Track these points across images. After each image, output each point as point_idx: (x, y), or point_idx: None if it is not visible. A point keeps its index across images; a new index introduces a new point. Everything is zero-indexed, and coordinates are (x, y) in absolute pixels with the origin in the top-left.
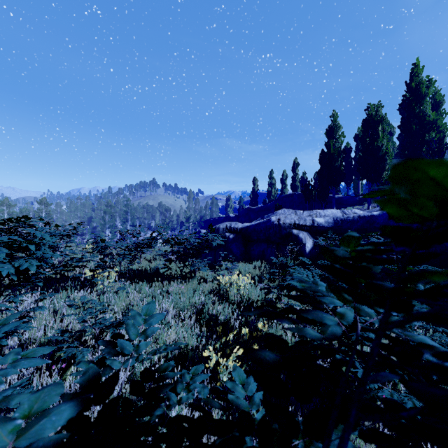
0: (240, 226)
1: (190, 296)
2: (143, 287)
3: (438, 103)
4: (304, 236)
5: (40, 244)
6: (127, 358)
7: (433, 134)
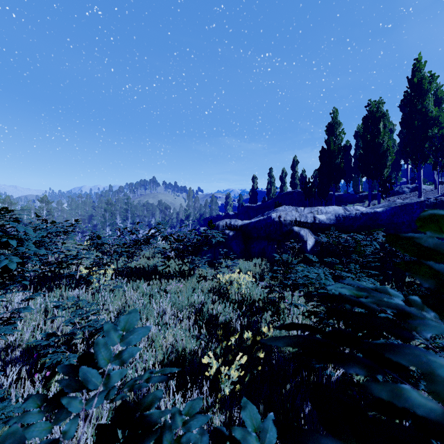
0: (240, 223)
1: (188, 295)
2: (141, 285)
3: (440, 100)
4: (305, 233)
5: (23, 239)
6: (93, 394)
7: (436, 130)
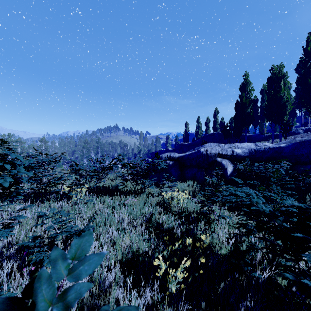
0: (177, 155)
1: (141, 207)
2: (106, 199)
3: None
4: (226, 162)
5: (16, 164)
6: None
7: None
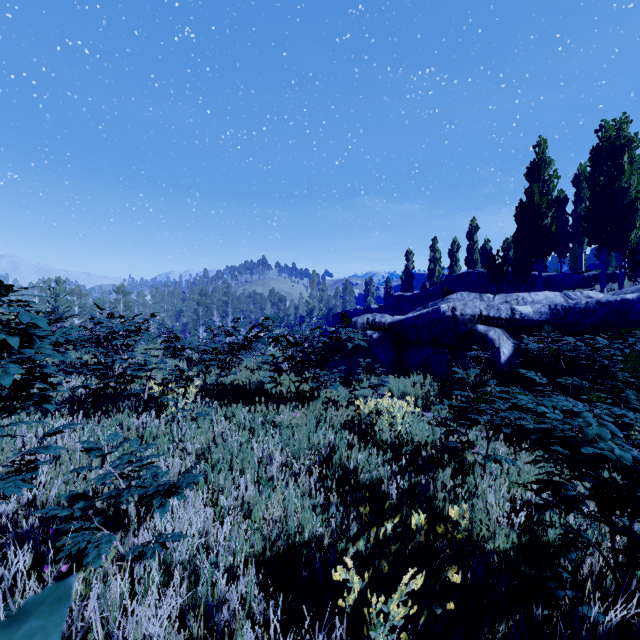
0: (389, 320)
1: (310, 430)
2: (238, 412)
3: None
4: (497, 335)
5: (33, 336)
6: None
7: None
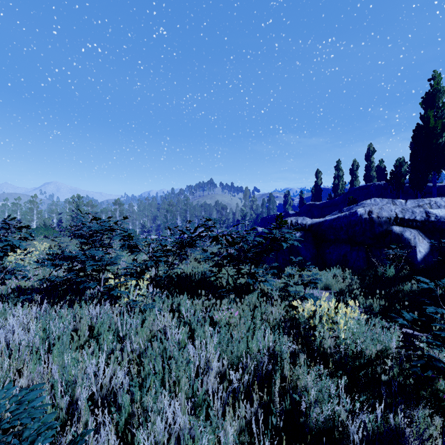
0: (309, 222)
1: (247, 328)
2: (182, 303)
3: None
4: (412, 235)
5: None
6: None
7: None
